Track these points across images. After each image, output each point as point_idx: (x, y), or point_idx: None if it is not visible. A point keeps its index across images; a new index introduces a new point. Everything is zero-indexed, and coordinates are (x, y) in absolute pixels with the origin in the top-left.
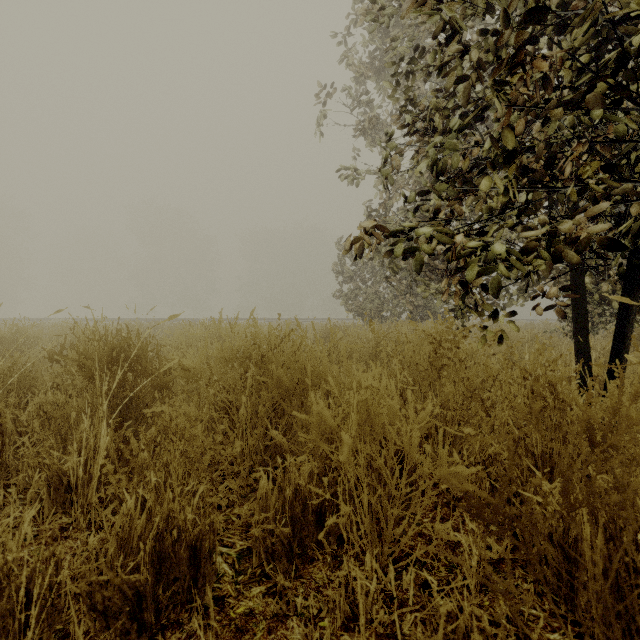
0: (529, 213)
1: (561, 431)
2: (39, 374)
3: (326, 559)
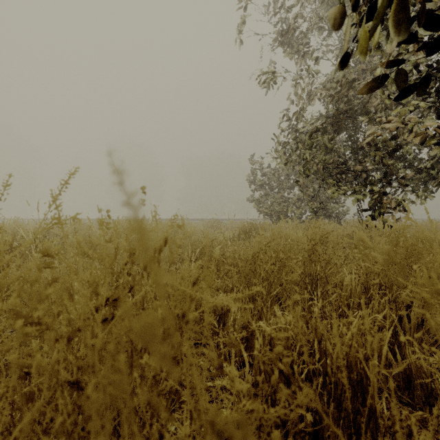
0: None
1: None
2: None
3: None
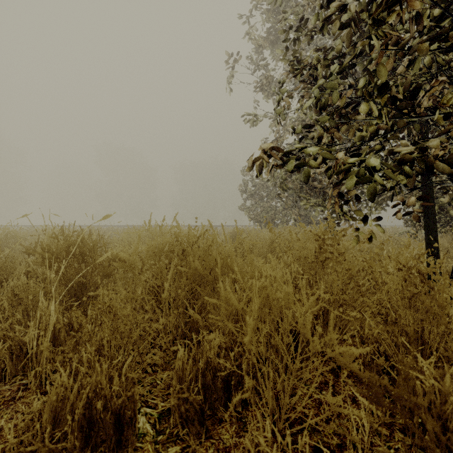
0: (395, 137)
1: (431, 313)
2: (17, 264)
3: (232, 421)
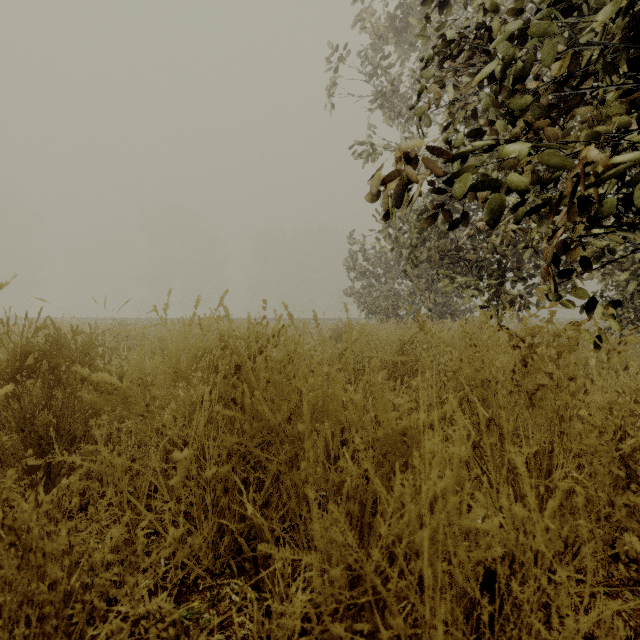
0: None
1: None
2: None
3: None
